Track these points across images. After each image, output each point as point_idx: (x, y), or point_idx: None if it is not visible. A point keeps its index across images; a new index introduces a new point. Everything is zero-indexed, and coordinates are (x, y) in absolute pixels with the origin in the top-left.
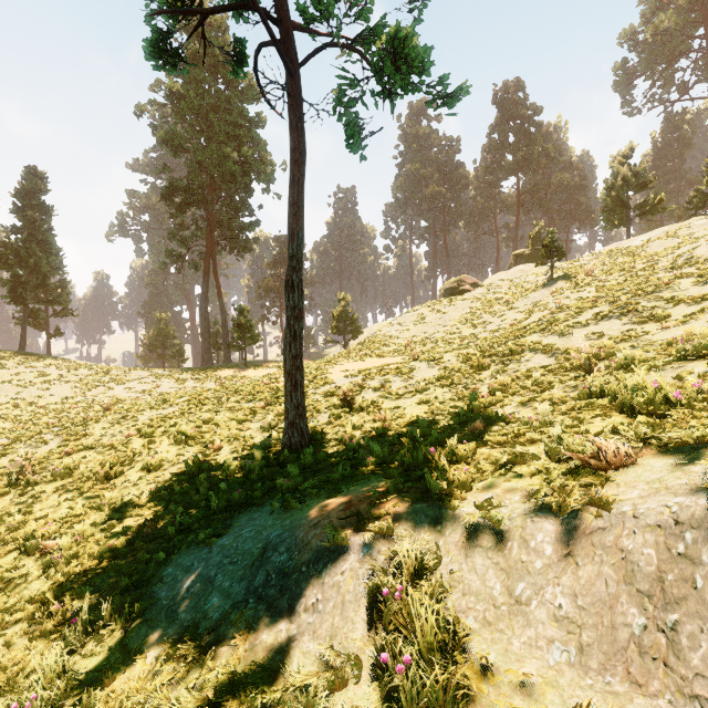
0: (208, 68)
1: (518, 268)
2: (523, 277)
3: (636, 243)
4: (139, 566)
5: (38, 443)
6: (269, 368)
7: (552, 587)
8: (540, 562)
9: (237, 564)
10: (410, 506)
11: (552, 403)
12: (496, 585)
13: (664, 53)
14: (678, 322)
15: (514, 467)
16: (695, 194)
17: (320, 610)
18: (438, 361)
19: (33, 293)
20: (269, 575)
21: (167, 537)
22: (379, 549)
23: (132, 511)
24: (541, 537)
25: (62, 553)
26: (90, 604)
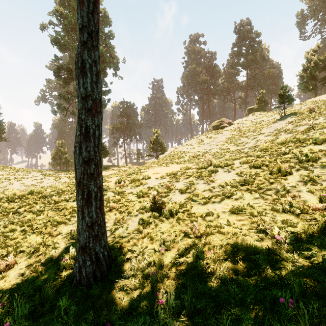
0: None
1: (253, 114)
2: (258, 118)
3: None
4: None
5: None
6: (113, 170)
7: None
8: None
9: None
10: None
11: None
12: None
13: (323, 6)
14: None
15: None
16: None
17: None
18: (231, 166)
19: None
20: None
21: None
22: None
23: None
24: None
25: None
26: None
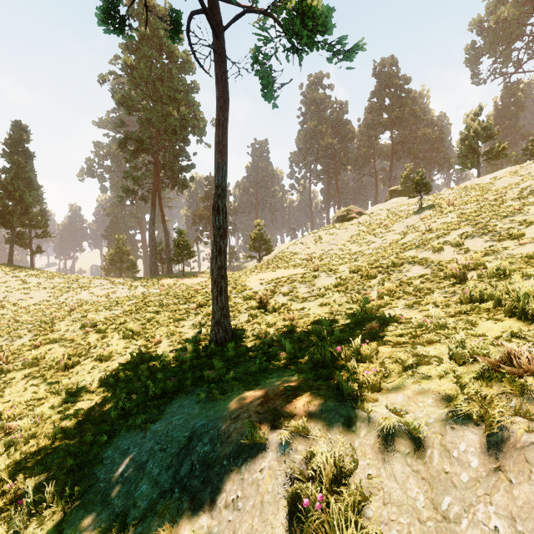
0: (155, 46)
1: (393, 200)
2: (397, 207)
3: (485, 181)
4: (84, 448)
5: (13, 337)
6: (201, 278)
7: (484, 506)
8: (466, 475)
9: (166, 452)
10: (324, 403)
11: (435, 306)
12: (418, 496)
13: (503, 37)
14: (533, 239)
15: (419, 367)
16: (530, 143)
17: (239, 508)
18: (334, 271)
19: (19, 219)
20: (193, 465)
21: (111, 419)
22: (296, 447)
23: (84, 395)
24: (464, 446)
25: (22, 434)
26: (39, 482)
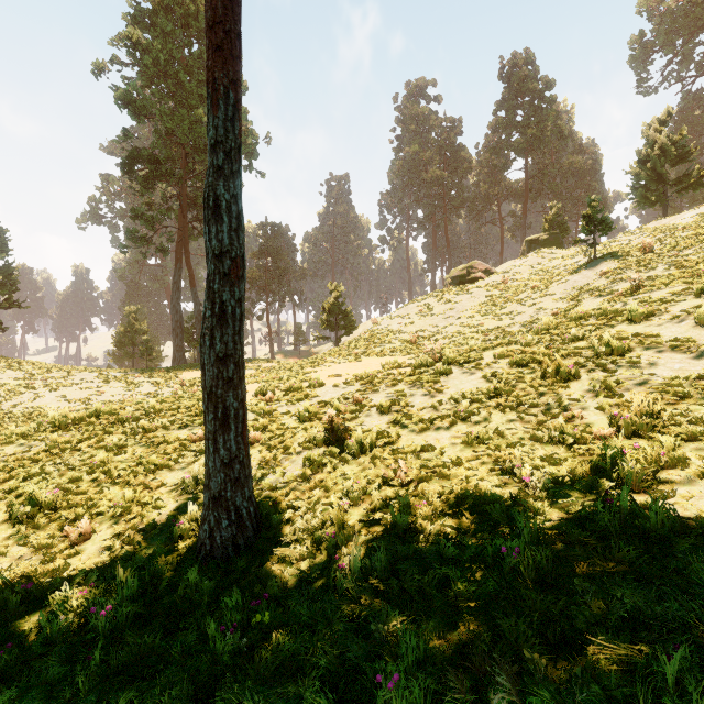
0: (179, 21)
1: (537, 253)
2: (545, 262)
3: (685, 220)
4: None
5: None
6: (246, 369)
7: None
8: None
9: None
10: None
11: None
12: None
13: (685, 24)
14: None
15: None
16: None
17: None
18: (477, 363)
19: None
20: None
21: None
22: None
23: None
24: None
25: None
26: None
